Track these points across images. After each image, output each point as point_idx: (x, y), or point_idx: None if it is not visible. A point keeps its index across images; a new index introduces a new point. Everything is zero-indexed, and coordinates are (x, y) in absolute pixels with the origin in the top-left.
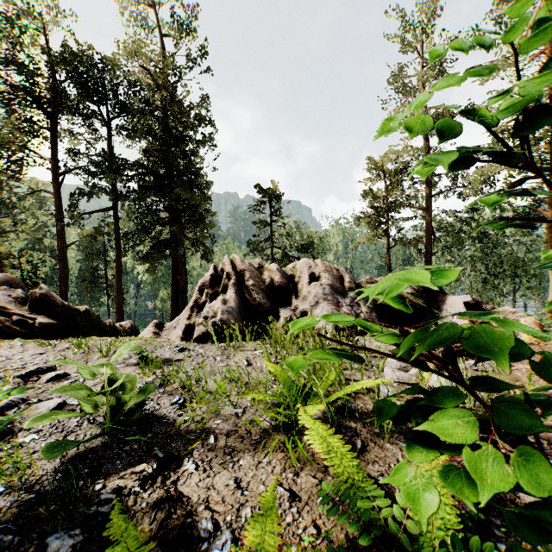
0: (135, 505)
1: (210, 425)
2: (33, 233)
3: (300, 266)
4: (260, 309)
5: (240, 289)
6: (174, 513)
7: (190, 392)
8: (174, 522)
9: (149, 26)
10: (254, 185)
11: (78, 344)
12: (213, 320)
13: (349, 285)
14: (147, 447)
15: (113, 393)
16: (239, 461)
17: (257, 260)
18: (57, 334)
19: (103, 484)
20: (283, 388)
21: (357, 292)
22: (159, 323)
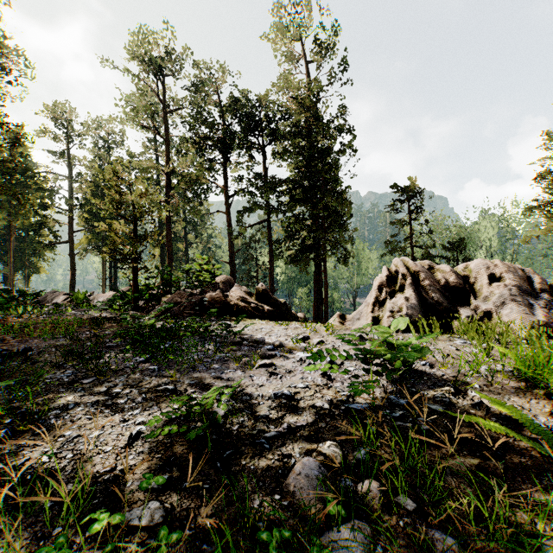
0: (459, 403)
1: (464, 379)
2: (205, 243)
3: (475, 267)
4: (437, 307)
5: (416, 288)
6: (491, 409)
7: (425, 360)
8: (494, 412)
9: (293, 57)
10: (393, 185)
11: (300, 325)
12: (399, 314)
13: (540, 286)
14: (431, 383)
15: (389, 351)
16: (509, 398)
17: (426, 261)
18: (275, 318)
19: (426, 392)
20: (521, 363)
21: (550, 294)
22: (342, 315)
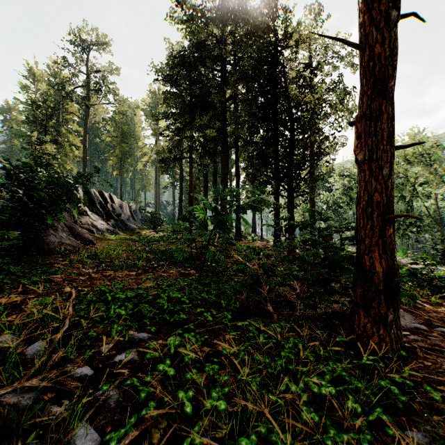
0: None
1: None
2: None
3: None
4: None
5: None
6: None
7: None
8: None
9: None
10: None
11: None
12: None
13: None
14: None
15: None
16: None
17: None
18: None
19: None
20: None
21: None
22: None
